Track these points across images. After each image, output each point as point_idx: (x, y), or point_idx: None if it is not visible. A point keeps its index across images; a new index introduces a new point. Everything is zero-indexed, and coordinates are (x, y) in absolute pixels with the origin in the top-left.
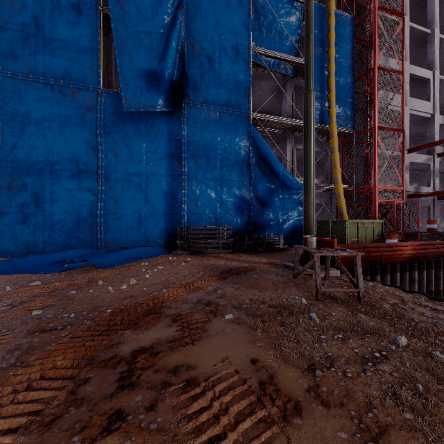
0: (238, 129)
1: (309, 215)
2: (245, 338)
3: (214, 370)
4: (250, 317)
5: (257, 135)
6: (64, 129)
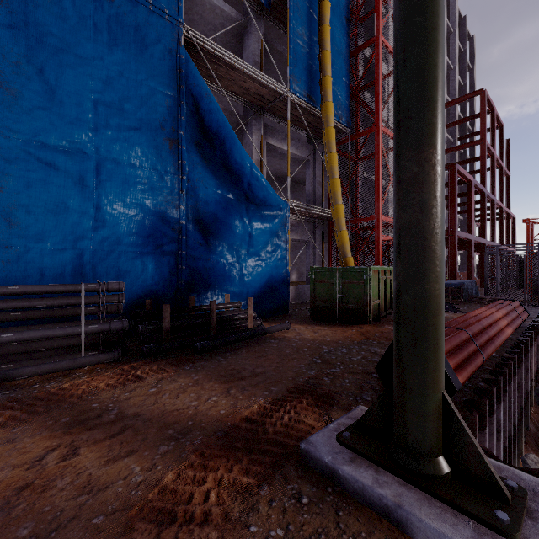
0: (150, 46)
1: (435, 241)
2: None
3: None
4: None
5: (195, 75)
6: None
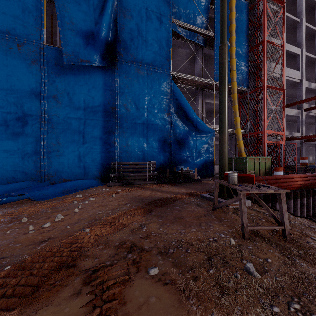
0: (161, 84)
1: (224, 152)
2: None
3: None
4: (179, 270)
5: (176, 89)
6: (10, 77)
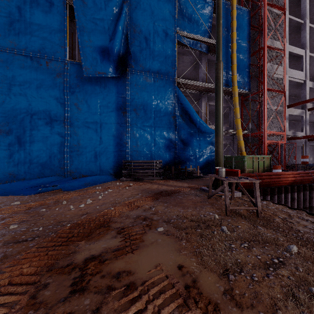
0: (167, 90)
1: (219, 152)
2: (173, 247)
3: (148, 275)
4: (177, 229)
5: (180, 94)
6: (40, 89)
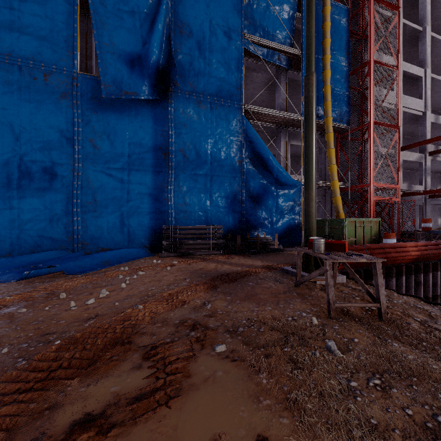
0: (230, 121)
1: (311, 213)
2: (244, 389)
3: None
4: (249, 348)
5: (249, 128)
6: (35, 116)
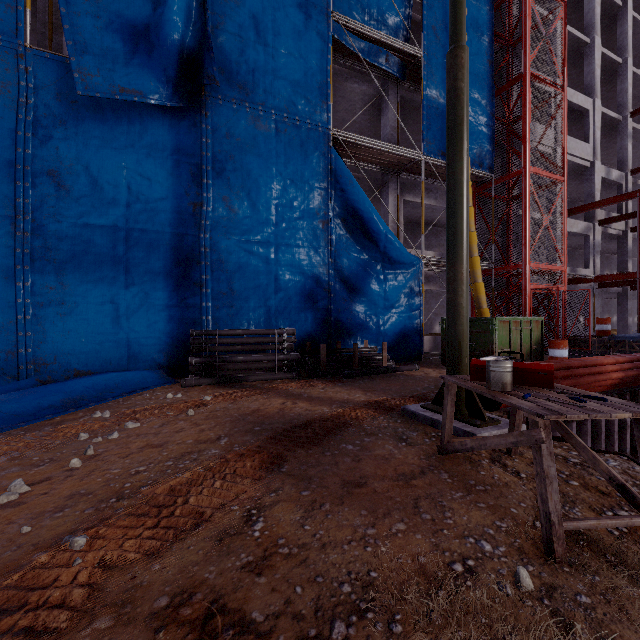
0: (309, 155)
1: (460, 307)
2: None
3: None
4: None
5: (341, 168)
6: None
